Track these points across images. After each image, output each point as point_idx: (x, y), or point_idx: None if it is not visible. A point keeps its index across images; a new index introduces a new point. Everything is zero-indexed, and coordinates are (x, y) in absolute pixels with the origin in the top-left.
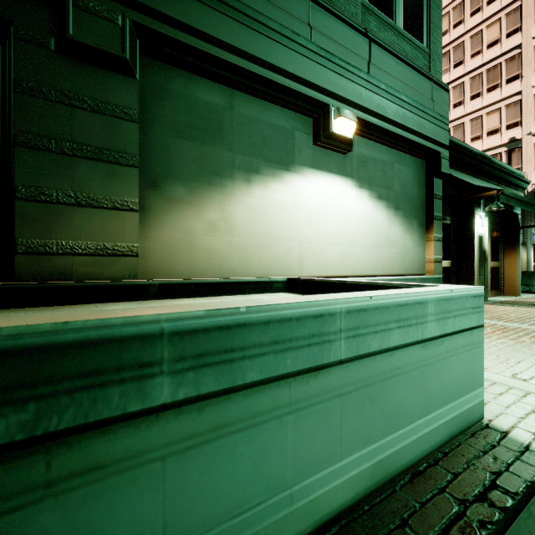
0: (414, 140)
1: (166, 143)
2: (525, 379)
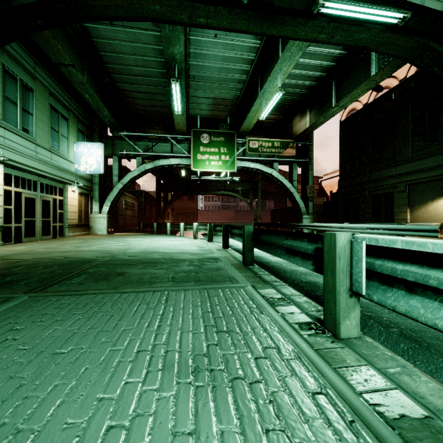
0: None
1: (414, 199)
2: None
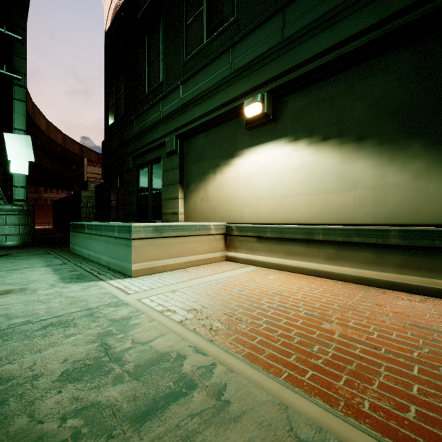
0: (366, 42)
1: (190, 169)
2: (172, 292)
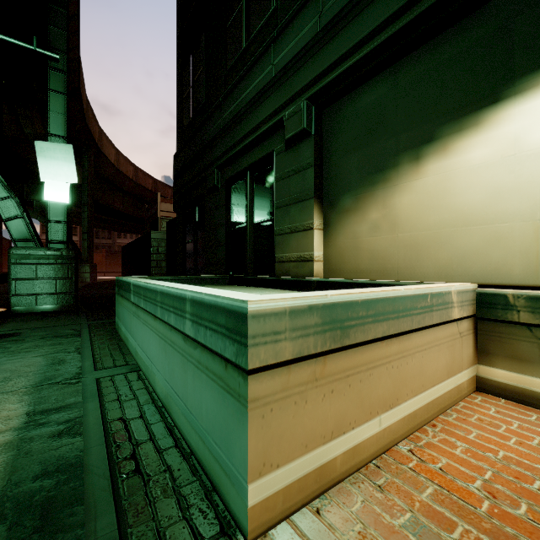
0: None
1: (339, 166)
2: None
